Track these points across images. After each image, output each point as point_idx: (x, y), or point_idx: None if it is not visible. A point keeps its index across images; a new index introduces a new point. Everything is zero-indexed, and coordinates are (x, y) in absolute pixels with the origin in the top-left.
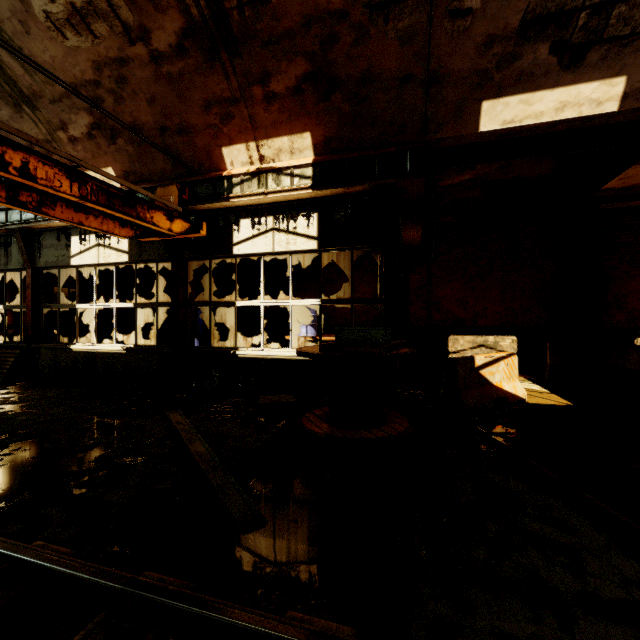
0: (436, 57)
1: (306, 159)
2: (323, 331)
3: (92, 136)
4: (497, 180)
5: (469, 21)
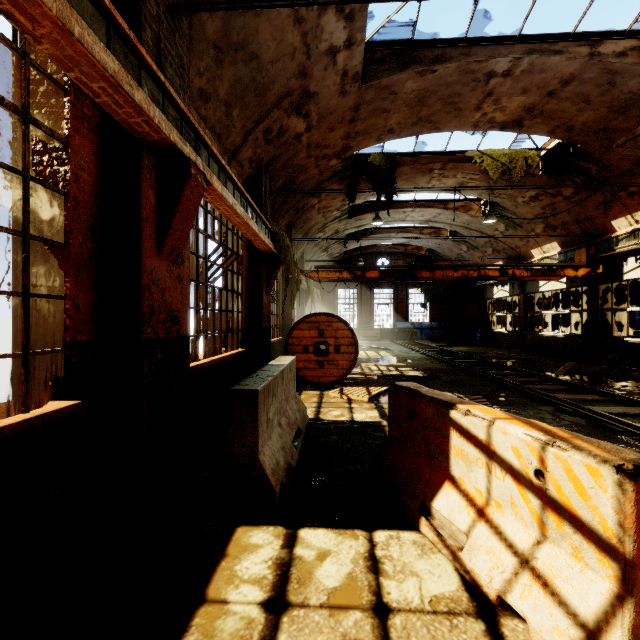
0: None
1: None
2: None
3: (545, 231)
4: None
5: None
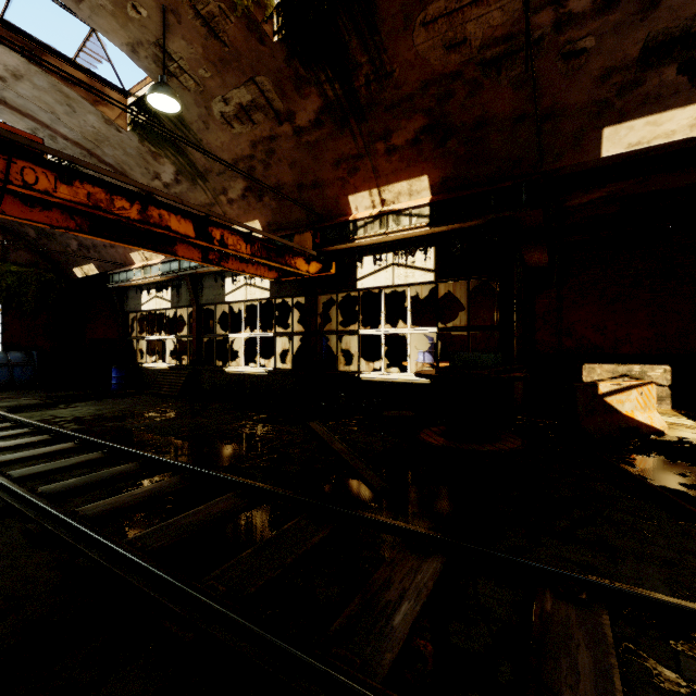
0: (550, 95)
1: (423, 199)
2: (441, 358)
3: (245, 197)
4: (636, 194)
5: (584, 59)
